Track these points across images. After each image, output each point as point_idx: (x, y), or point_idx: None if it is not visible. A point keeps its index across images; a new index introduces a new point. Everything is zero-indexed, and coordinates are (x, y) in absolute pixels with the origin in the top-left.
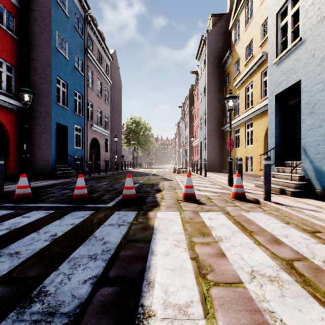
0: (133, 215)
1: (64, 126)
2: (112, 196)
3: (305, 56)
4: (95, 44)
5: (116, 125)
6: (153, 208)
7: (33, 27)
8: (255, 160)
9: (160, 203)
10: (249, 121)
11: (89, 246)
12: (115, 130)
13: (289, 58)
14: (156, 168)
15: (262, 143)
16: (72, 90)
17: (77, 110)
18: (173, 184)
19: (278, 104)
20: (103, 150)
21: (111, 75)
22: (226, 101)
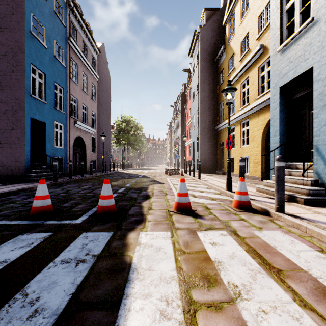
0: (105, 240)
1: (41, 122)
2: (88, 206)
3: (318, 39)
4: (80, 34)
5: (104, 124)
6: (136, 226)
7: (2, 6)
8: (252, 160)
9: (146, 217)
10: (245, 119)
11: (0, 324)
12: (103, 128)
13: (297, 43)
14: (147, 169)
15: (259, 143)
16: (52, 82)
17: (58, 105)
18: (164, 188)
19: (282, 98)
20: (89, 149)
21: (99, 70)
22: (224, 94)
